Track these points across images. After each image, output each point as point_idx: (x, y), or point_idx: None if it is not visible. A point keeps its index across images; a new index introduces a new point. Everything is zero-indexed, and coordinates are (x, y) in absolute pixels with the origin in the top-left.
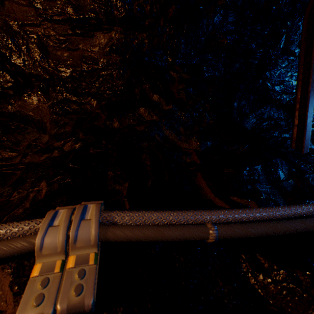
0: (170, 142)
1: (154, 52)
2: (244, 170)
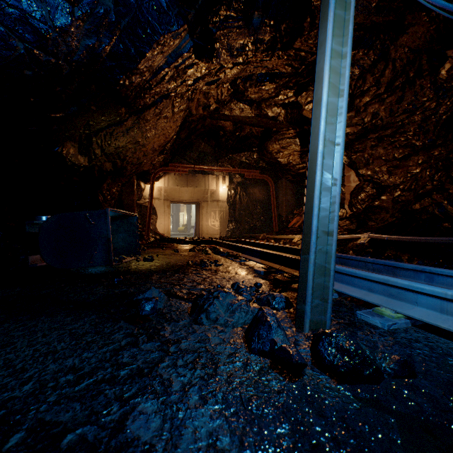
0: (448, 214)
1: (452, 152)
2: None
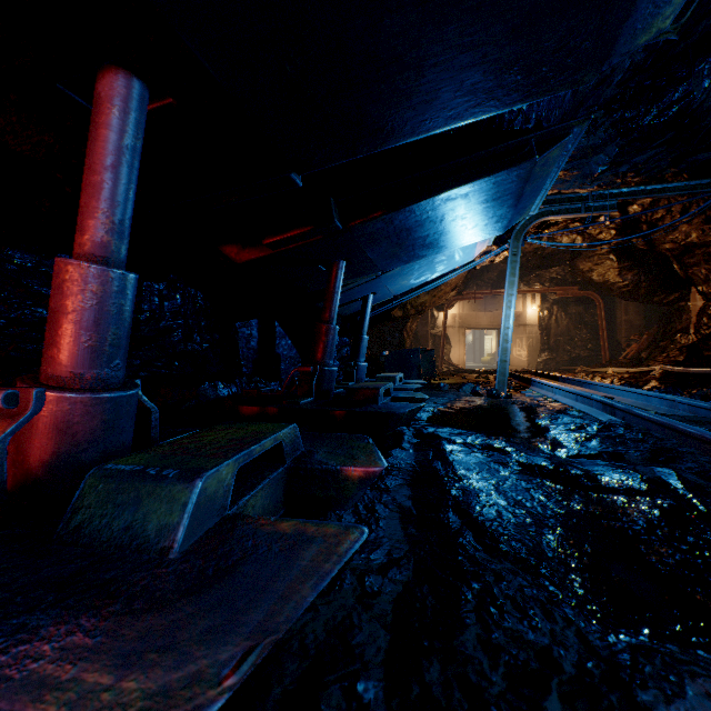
0: None
1: None
2: None
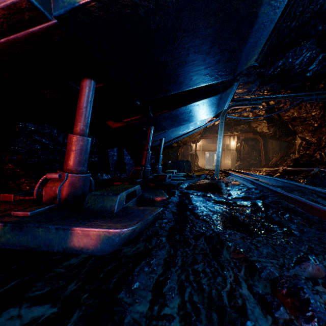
0: (322, 159)
1: None
2: (314, 166)
